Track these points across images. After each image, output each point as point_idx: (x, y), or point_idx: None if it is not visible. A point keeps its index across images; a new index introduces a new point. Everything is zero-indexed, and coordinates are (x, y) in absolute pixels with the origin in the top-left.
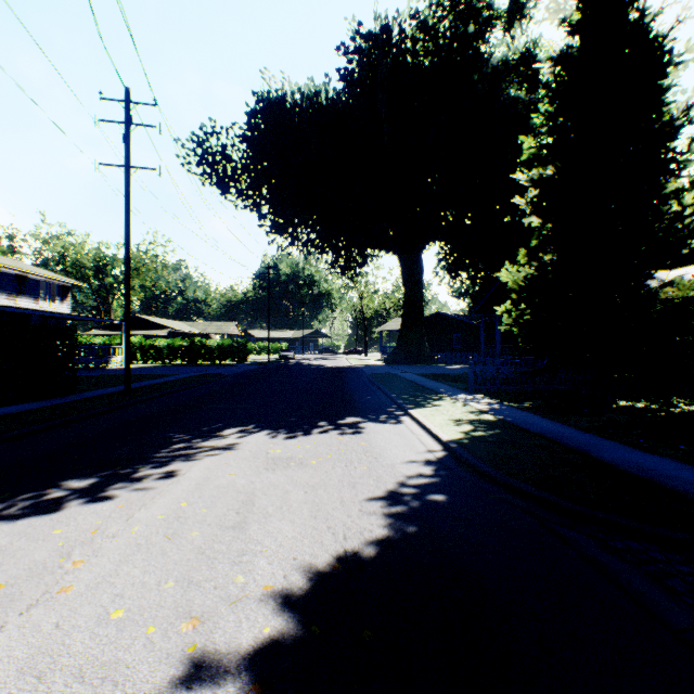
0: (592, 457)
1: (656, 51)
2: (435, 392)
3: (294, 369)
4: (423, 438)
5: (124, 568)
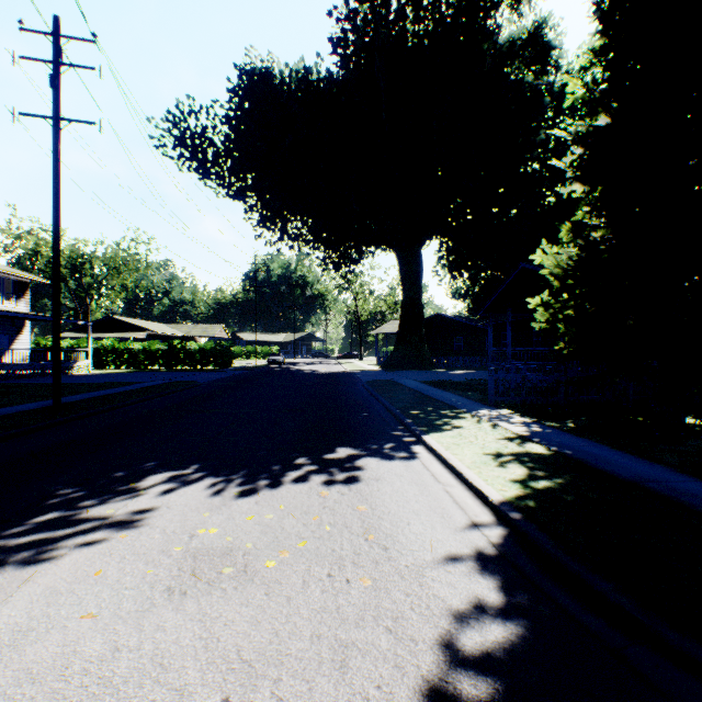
0: None
1: None
2: (448, 405)
3: (281, 375)
4: (455, 492)
5: None
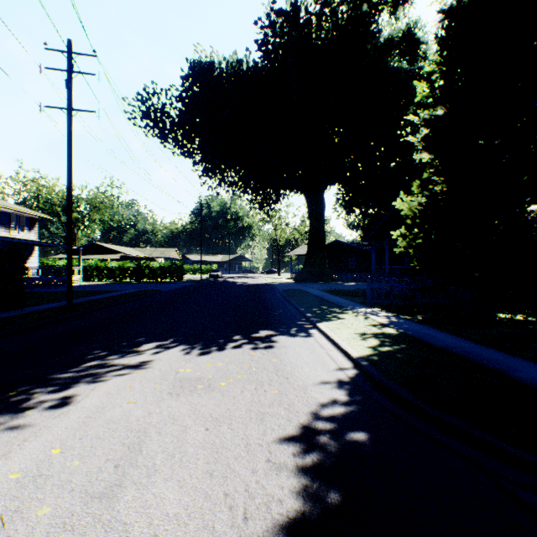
0: (509, 377)
1: None
2: (338, 305)
3: (220, 285)
4: (332, 353)
5: None
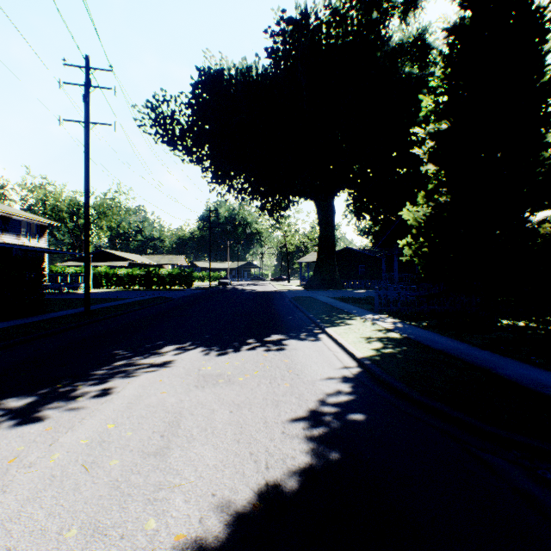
0: (495, 373)
1: (538, 20)
2: (346, 312)
3: (230, 293)
4: (339, 355)
5: (28, 509)
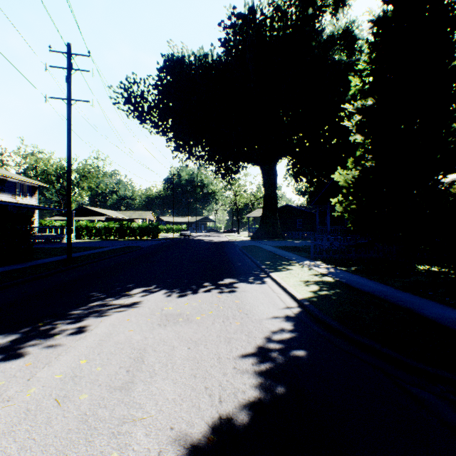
0: (416, 313)
1: (450, 12)
2: (287, 259)
3: (190, 242)
4: (282, 296)
5: (2, 443)
